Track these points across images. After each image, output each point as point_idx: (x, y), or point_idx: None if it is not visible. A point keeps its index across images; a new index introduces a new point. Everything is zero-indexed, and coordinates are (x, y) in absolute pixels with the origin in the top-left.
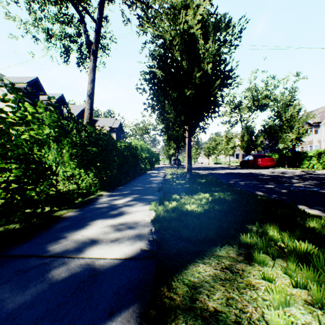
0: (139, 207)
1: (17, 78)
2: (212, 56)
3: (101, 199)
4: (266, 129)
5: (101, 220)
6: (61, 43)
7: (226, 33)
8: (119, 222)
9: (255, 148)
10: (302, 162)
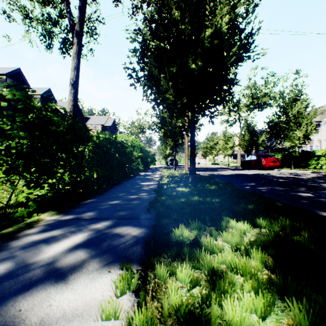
0: (81, 286)
1: None
2: (226, 11)
3: (17, 239)
4: (271, 127)
5: None
6: (43, 28)
7: None
8: None
9: (256, 147)
10: (309, 162)
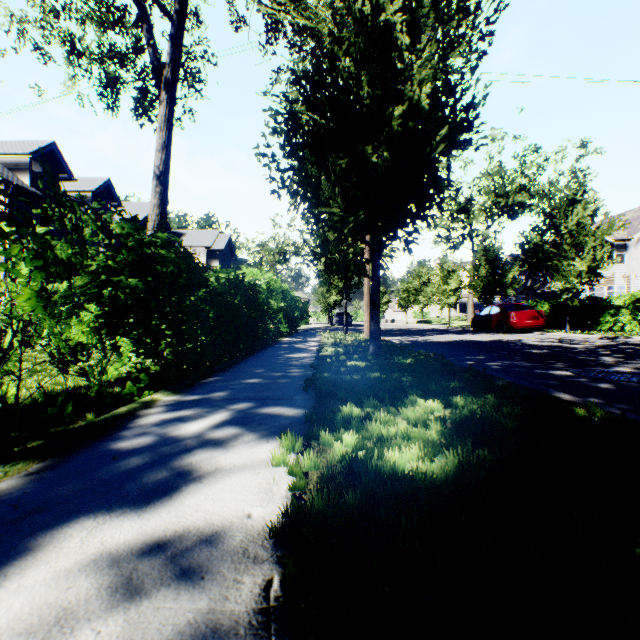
0: (243, 450)
1: (11, 144)
2: (430, 70)
3: (143, 418)
4: (527, 252)
5: (92, 522)
6: (101, 69)
7: (464, 16)
8: (150, 535)
9: (501, 290)
10: (600, 318)
